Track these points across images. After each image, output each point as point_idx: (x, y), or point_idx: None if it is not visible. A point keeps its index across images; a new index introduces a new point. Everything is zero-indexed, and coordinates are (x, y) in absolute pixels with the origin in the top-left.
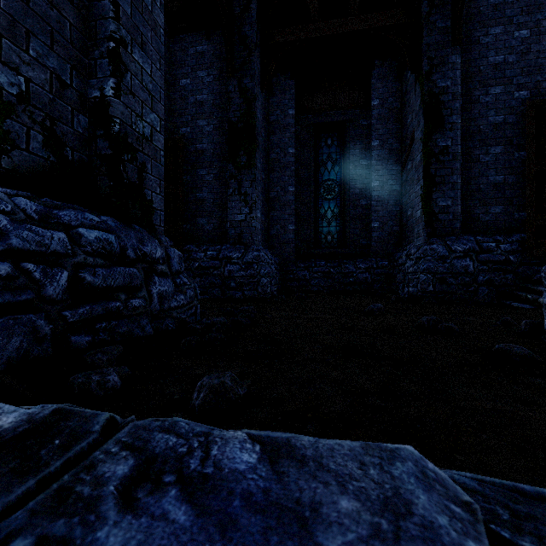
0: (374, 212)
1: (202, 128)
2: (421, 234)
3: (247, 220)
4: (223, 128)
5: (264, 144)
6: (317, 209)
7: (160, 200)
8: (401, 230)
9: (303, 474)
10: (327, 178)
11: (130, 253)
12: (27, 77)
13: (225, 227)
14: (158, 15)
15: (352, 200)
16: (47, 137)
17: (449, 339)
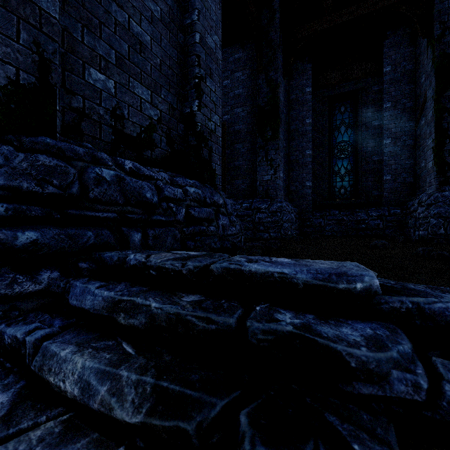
0: (386, 166)
1: (238, 114)
2: (433, 182)
3: (272, 179)
4: (254, 112)
5: (285, 119)
6: (331, 167)
7: (219, 168)
8: (415, 181)
9: (308, 262)
10: (340, 140)
11: (208, 200)
12: (160, 109)
13: (255, 185)
14: (218, 53)
15: (364, 157)
16: (167, 139)
17: (437, 261)
